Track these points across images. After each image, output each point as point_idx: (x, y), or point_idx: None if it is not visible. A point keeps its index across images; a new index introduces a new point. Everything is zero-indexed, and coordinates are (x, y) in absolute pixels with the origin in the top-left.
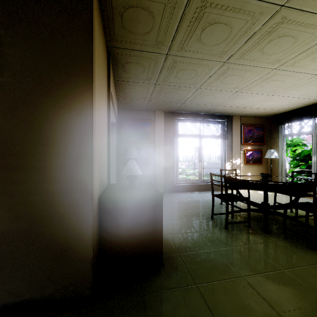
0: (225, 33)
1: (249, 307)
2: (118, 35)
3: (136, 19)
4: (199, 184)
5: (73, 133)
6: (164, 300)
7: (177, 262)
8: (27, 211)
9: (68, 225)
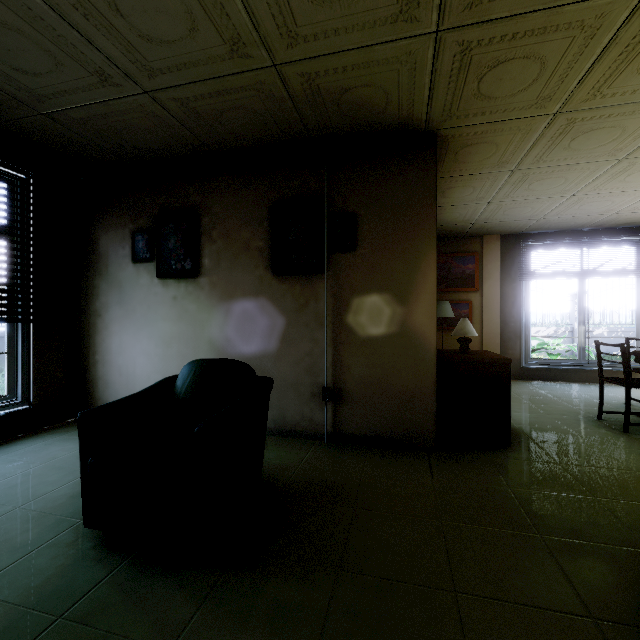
0: (614, 134)
1: (633, 488)
2: (446, 168)
3: (474, 151)
4: (579, 368)
5: (418, 292)
6: (516, 464)
7: (530, 446)
8: (380, 361)
9: (413, 376)
